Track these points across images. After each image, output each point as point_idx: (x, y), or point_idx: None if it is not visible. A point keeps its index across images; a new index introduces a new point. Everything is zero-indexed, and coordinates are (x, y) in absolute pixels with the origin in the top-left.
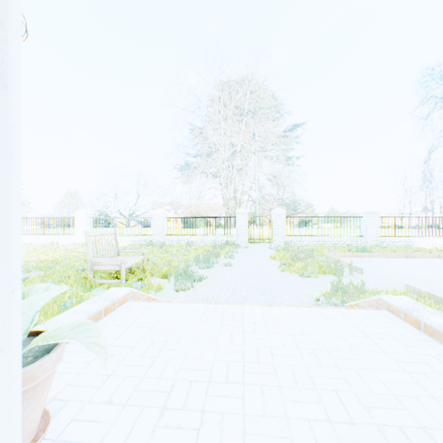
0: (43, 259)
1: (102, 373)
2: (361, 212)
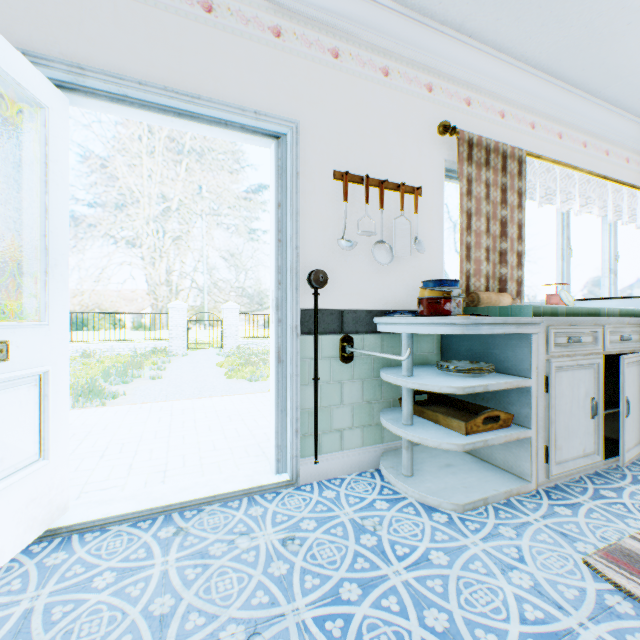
0: None
1: None
2: None
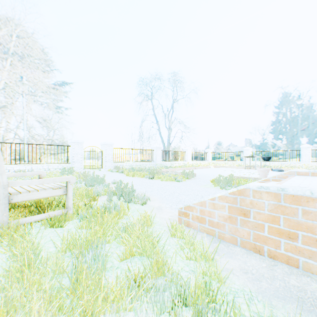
0: None
1: None
2: (153, 147)
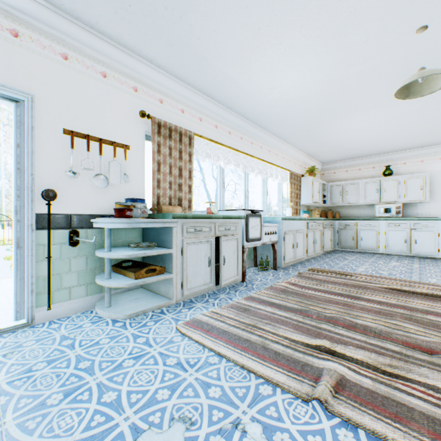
0: None
1: None
2: None
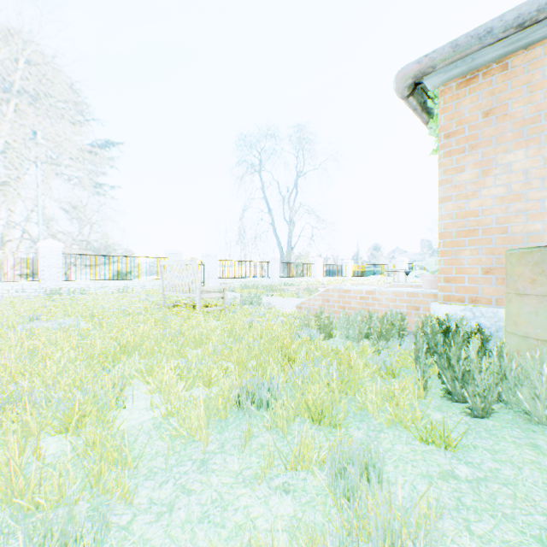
0: None
1: None
2: (269, 258)
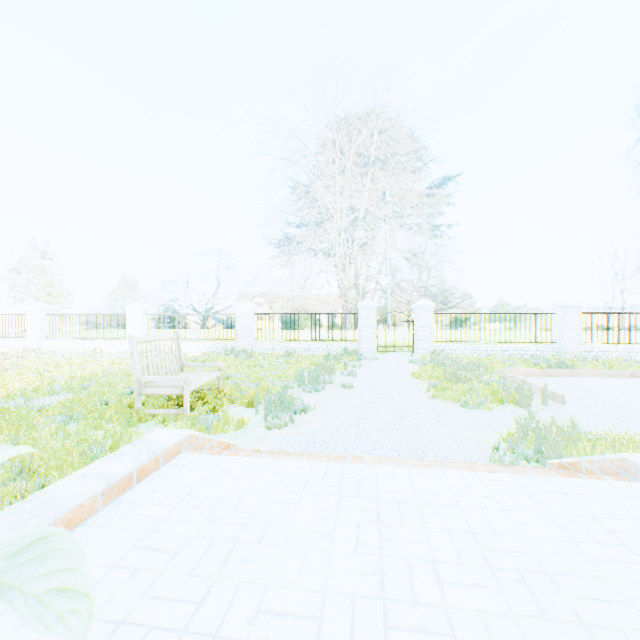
0: (77, 375)
1: (107, 616)
2: (553, 305)
